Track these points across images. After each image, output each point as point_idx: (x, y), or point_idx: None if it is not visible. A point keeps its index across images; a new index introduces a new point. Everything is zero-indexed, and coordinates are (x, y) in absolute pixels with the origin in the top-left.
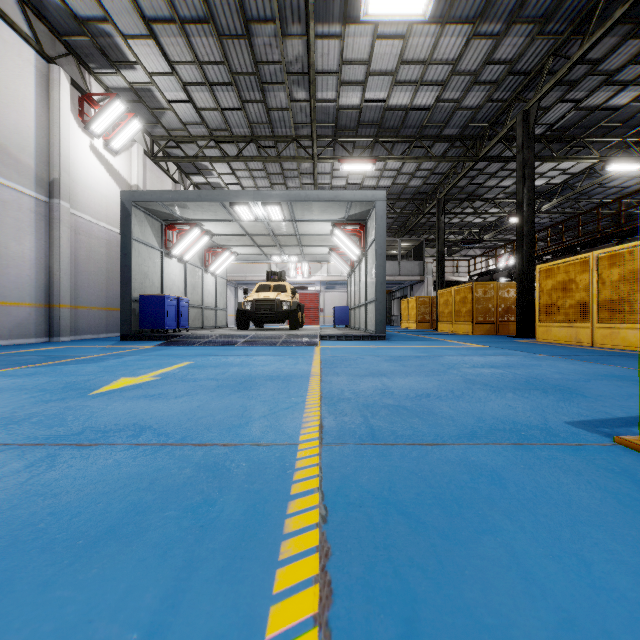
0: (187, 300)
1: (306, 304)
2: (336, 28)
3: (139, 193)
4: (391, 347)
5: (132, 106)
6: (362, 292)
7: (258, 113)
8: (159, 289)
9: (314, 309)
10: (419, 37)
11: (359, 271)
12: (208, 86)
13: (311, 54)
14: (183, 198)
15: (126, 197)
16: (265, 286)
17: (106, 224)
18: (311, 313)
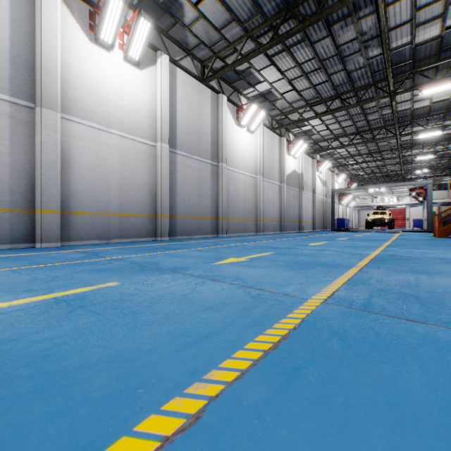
0: (348, 219)
1: (395, 216)
2: (408, 129)
3: (337, 189)
4: (427, 233)
5: (325, 156)
6: (425, 214)
7: (373, 148)
8: (338, 216)
9: (401, 219)
10: (448, 122)
11: (424, 205)
12: (355, 147)
13: (398, 142)
14: (351, 190)
15: (333, 191)
16: (376, 212)
17: (319, 196)
18: (399, 221)
